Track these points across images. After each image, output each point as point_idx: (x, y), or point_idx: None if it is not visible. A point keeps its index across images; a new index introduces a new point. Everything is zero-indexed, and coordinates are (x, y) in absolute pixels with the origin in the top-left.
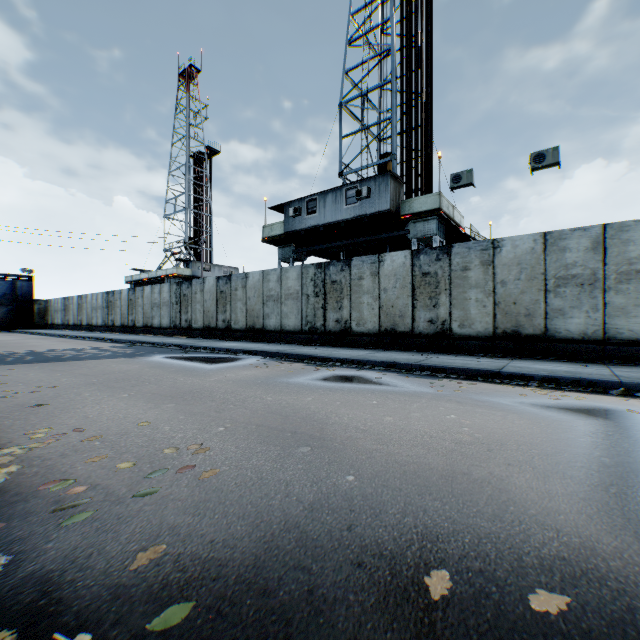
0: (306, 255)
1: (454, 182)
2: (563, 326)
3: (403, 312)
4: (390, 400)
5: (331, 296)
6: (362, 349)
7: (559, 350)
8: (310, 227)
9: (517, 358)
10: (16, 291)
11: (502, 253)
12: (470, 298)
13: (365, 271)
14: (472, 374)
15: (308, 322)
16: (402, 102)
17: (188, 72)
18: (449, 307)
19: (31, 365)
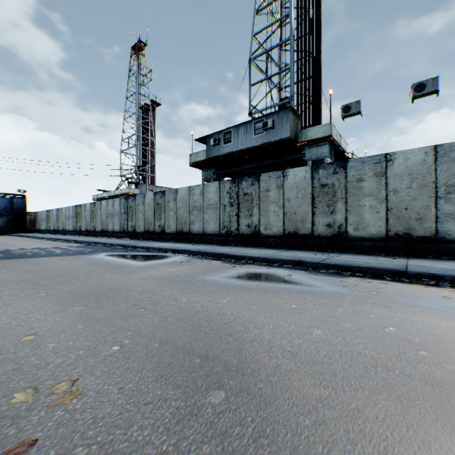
0: (223, 176)
1: (344, 112)
2: (453, 229)
3: (304, 218)
4: (309, 303)
5: (243, 205)
6: (269, 249)
7: (450, 250)
8: (226, 153)
9: (409, 257)
10: (14, 206)
11: (394, 165)
12: (364, 205)
13: (271, 184)
14: (377, 273)
15: (225, 227)
16: (298, 56)
17: (137, 46)
18: (345, 213)
19: None
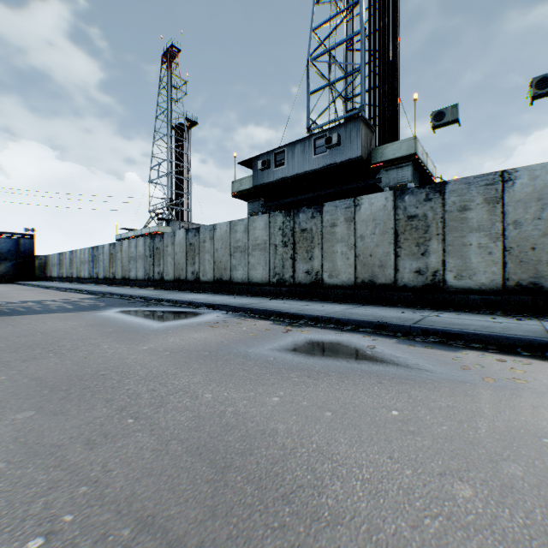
0: (274, 209)
1: (436, 120)
2: None
3: (383, 261)
4: (421, 407)
5: (301, 245)
6: (336, 303)
7: None
8: (278, 179)
9: (540, 317)
10: (20, 248)
11: (515, 187)
12: (470, 243)
13: (339, 217)
14: (505, 343)
15: (276, 273)
16: (370, 55)
17: (170, 52)
18: (442, 255)
19: None
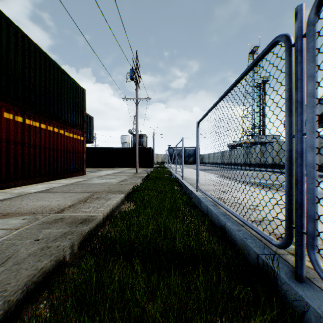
0: None
1: None
2: None
3: None
4: None
5: None
6: (318, 172)
7: None
8: None
9: None
10: (195, 152)
11: None
12: None
13: (322, 140)
14: None
15: None
16: None
17: (252, 51)
18: None
19: (211, 170)
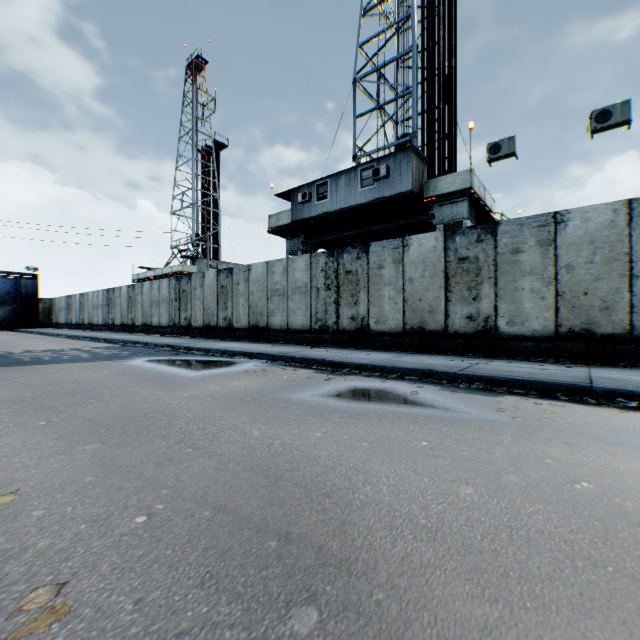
0: (316, 247)
1: (491, 153)
2: None
3: (434, 307)
4: (449, 439)
5: (345, 289)
6: (383, 351)
7: None
8: (321, 214)
9: (591, 365)
10: (21, 289)
11: (567, 229)
12: (522, 288)
13: (386, 258)
14: (547, 389)
15: (318, 319)
16: (423, 75)
17: (195, 64)
18: (494, 300)
19: None
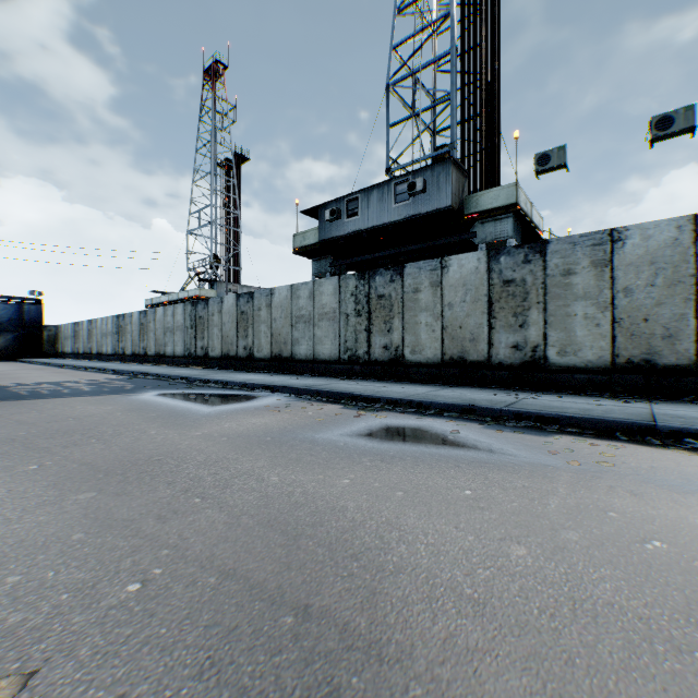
0: (346, 269)
1: (540, 164)
2: None
3: (475, 335)
4: (496, 487)
5: (377, 315)
6: (419, 384)
7: None
8: (350, 233)
9: (652, 400)
10: (23, 316)
11: (625, 248)
12: (575, 314)
13: (423, 281)
14: (604, 428)
15: (347, 349)
16: (463, 80)
17: (214, 69)
18: (543, 327)
19: None
